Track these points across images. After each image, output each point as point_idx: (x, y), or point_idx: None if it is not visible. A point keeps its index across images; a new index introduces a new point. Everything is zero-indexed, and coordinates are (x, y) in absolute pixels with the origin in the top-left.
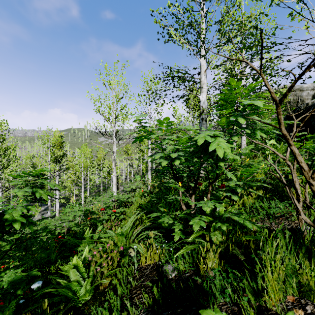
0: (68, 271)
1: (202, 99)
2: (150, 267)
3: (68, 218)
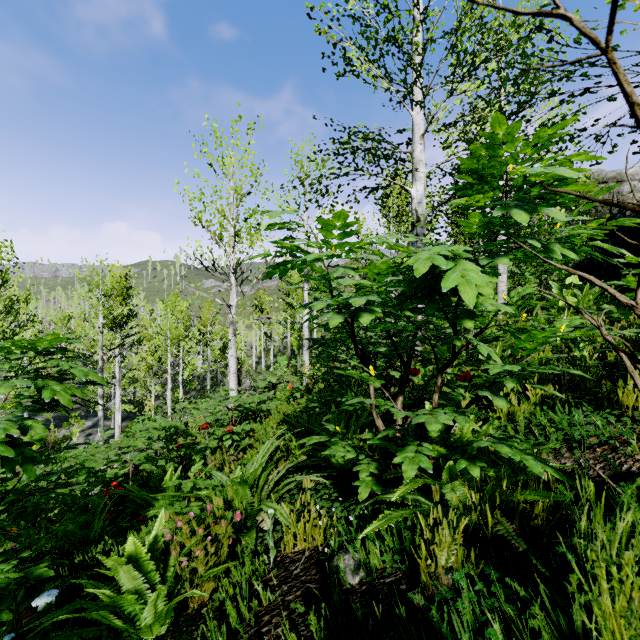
0: (114, 571)
1: (416, 194)
2: (304, 559)
3: (134, 445)
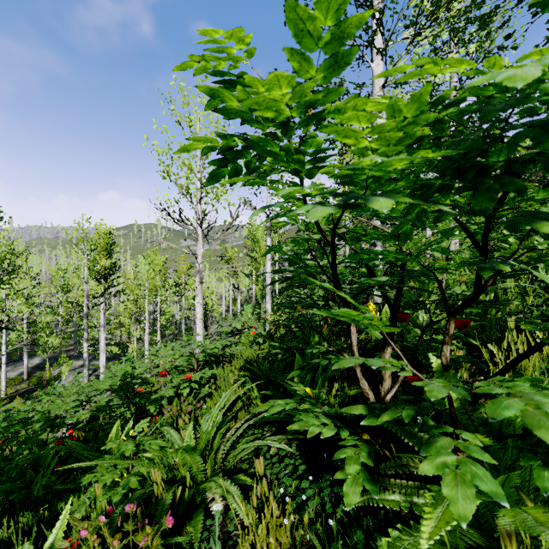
0: None
1: None
2: None
3: (99, 389)
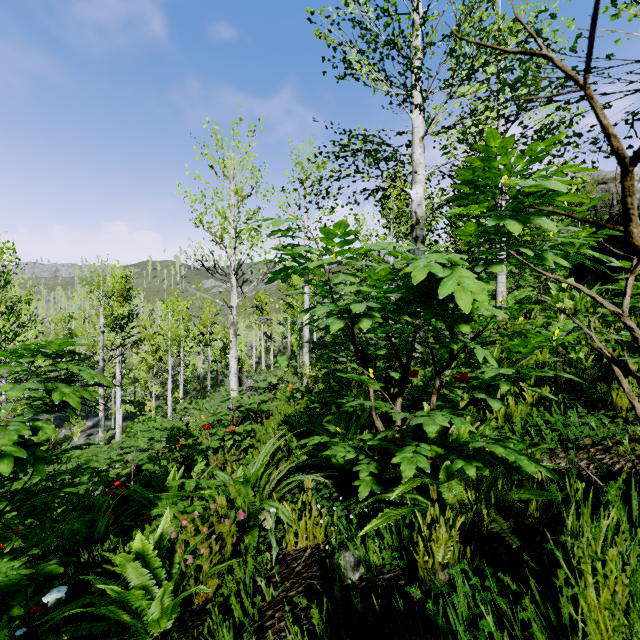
0: (123, 568)
1: (416, 196)
2: (305, 556)
3: (136, 445)
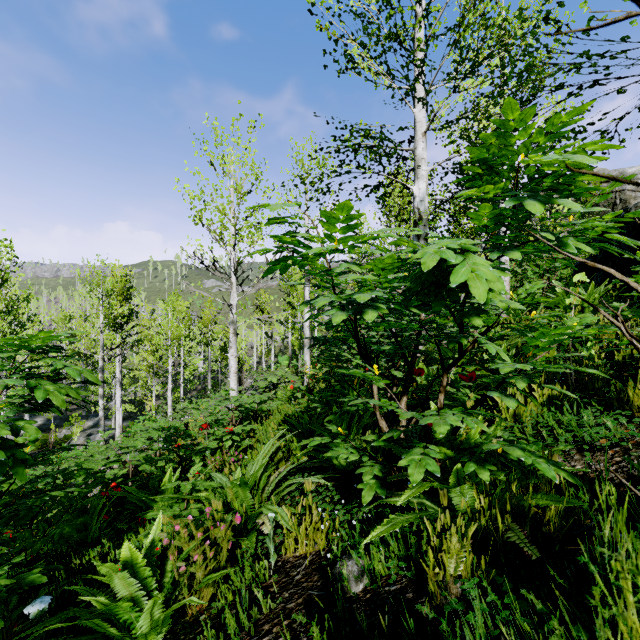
0: (109, 578)
1: (418, 192)
2: (305, 564)
3: (133, 445)
